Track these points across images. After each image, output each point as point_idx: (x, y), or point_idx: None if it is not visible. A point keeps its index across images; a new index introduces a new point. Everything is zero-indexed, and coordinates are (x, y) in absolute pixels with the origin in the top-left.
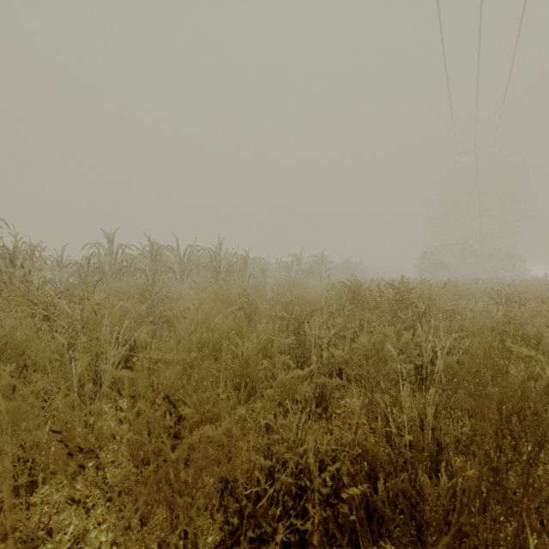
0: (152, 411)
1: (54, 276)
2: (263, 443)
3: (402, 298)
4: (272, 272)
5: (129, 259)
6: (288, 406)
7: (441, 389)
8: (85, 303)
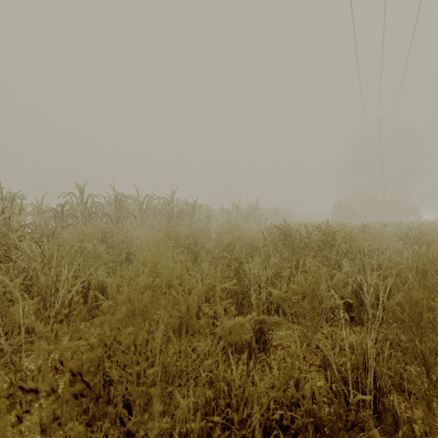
0: (16, 437)
1: (35, 220)
2: (201, 428)
3: (327, 240)
4: (216, 217)
5: (97, 206)
6: (230, 356)
7: (382, 333)
8: (44, 245)
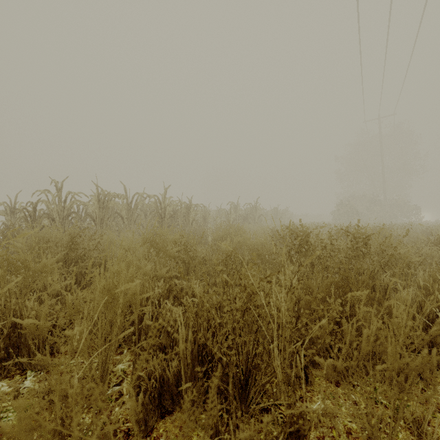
0: None
1: (7, 221)
2: None
3: (358, 247)
4: (213, 218)
5: (78, 205)
6: None
7: None
8: None
